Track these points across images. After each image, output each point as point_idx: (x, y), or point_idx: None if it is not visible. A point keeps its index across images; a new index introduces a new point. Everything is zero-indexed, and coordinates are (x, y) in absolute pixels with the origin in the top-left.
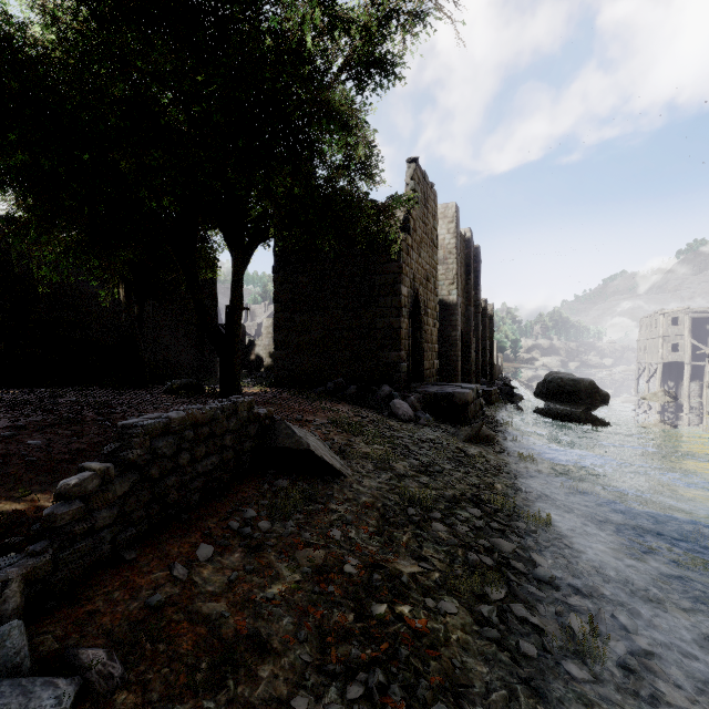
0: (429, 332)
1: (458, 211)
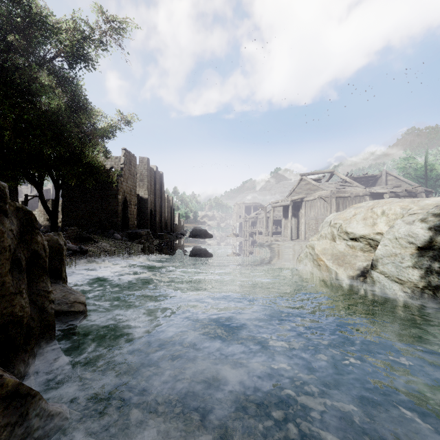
0: (132, 211)
1: (148, 160)
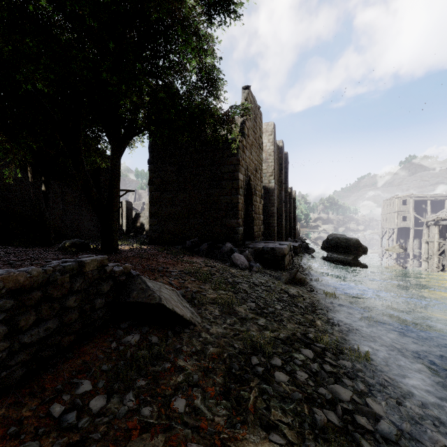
0: (257, 207)
1: (275, 127)
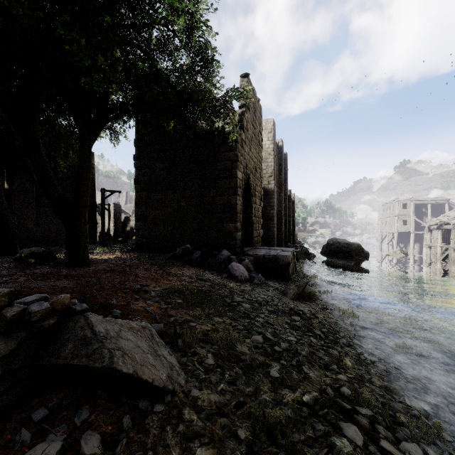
0: (256, 209)
1: (274, 125)
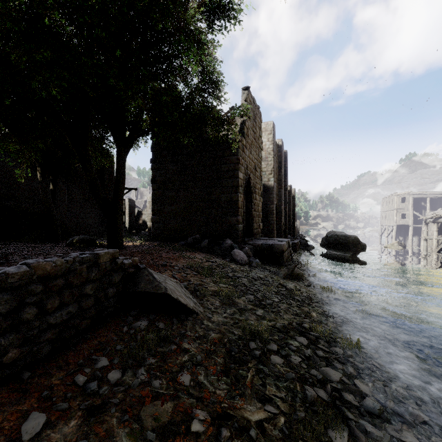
0: (256, 204)
1: (274, 127)
